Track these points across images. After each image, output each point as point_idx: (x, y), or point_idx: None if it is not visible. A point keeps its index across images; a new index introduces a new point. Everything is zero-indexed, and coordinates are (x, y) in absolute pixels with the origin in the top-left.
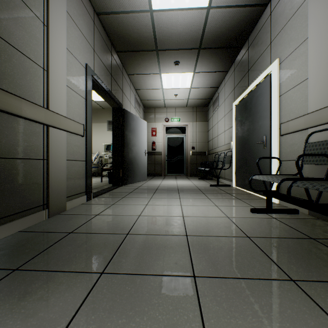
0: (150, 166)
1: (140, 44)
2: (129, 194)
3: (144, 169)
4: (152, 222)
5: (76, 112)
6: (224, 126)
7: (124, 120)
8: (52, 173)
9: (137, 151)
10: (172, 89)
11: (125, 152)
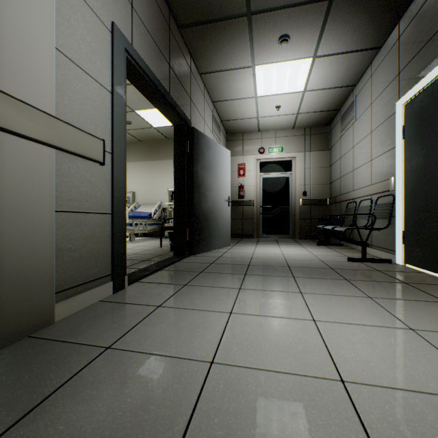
0: (235, 222)
1: (218, 3)
2: (198, 276)
3: (227, 227)
4: (251, 415)
5: (85, 113)
6: (369, 151)
7: (193, 145)
8: (5, 242)
9: (215, 198)
10: (272, 97)
11: (194, 200)
